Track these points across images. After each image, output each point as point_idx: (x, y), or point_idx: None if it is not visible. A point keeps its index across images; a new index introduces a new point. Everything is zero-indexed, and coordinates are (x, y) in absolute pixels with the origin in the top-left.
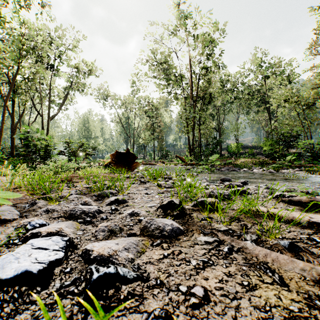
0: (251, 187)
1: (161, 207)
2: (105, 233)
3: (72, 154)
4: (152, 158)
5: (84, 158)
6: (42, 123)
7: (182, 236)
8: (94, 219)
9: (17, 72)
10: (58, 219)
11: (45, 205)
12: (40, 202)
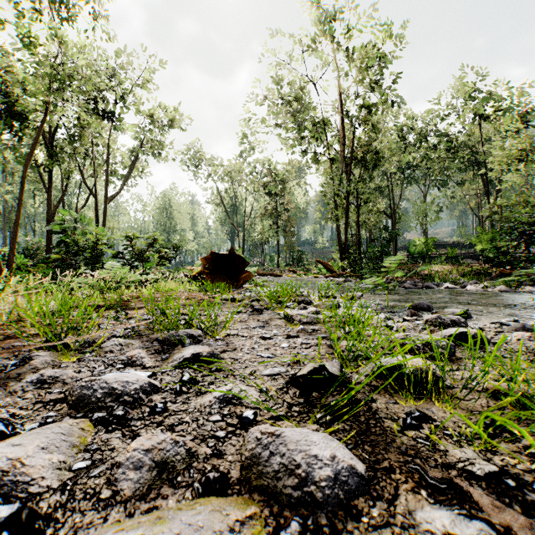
0: (483, 325)
1: (297, 381)
2: (141, 473)
3: (138, 258)
4: (275, 265)
5: (157, 265)
6: (96, 208)
7: (365, 497)
8: (134, 410)
9: (44, 117)
10: (52, 409)
11: (50, 362)
12: (39, 357)
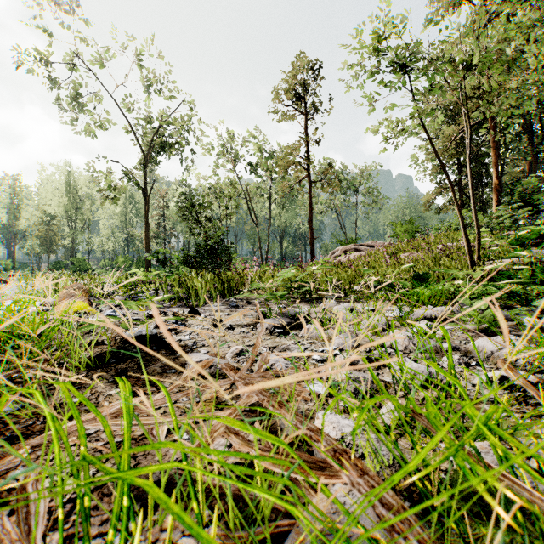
0: None
1: None
2: None
3: None
4: None
5: None
6: None
7: None
8: None
9: None
10: None
11: None
12: None
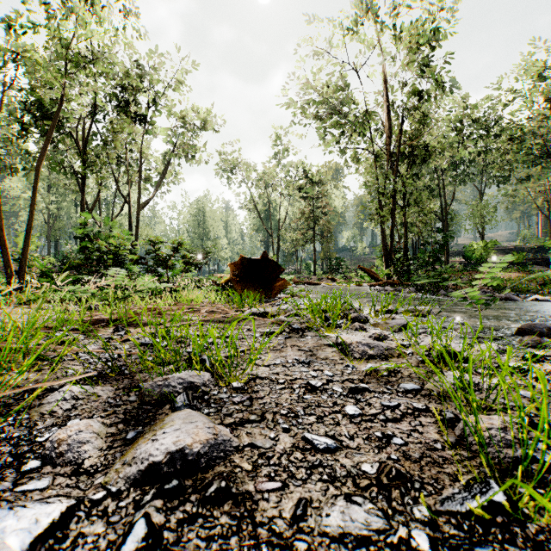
0: None
1: None
2: None
3: (161, 264)
4: (311, 273)
5: (182, 272)
6: (130, 215)
7: None
8: None
9: (60, 109)
10: None
11: None
12: None
